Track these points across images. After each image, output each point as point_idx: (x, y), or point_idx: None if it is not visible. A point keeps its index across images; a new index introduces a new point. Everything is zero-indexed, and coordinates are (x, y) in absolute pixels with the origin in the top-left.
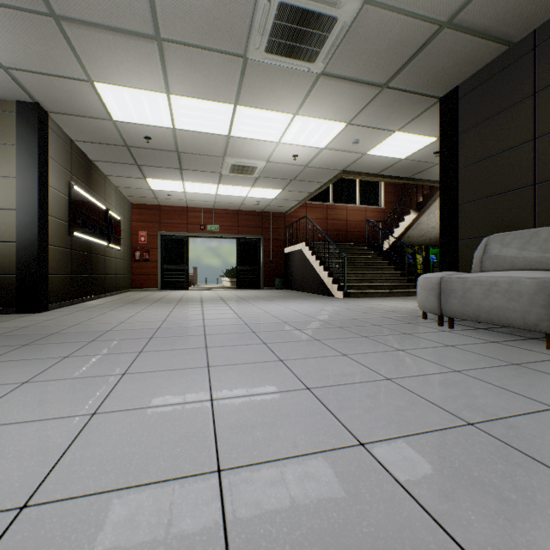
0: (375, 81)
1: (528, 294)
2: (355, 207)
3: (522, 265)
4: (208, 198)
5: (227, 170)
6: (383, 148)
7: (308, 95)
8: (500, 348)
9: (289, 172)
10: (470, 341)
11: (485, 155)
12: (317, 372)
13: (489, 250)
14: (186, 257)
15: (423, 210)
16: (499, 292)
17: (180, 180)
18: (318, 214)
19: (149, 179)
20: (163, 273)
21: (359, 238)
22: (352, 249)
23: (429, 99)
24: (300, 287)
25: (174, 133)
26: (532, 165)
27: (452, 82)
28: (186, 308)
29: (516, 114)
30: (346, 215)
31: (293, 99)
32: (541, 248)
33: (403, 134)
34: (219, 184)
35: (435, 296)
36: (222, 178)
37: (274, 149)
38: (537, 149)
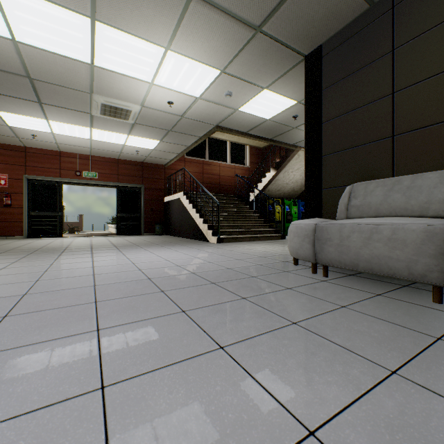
0: (250, 20)
1: (414, 242)
2: (226, 164)
3: (388, 211)
4: (82, 143)
5: (97, 111)
6: (253, 105)
7: (181, 24)
8: (394, 305)
9: (165, 121)
10: (357, 296)
11: (347, 109)
12: (166, 433)
13: (354, 197)
14: (59, 203)
15: (280, 168)
16: (381, 240)
17: (43, 118)
18: (195, 168)
19: (1, 111)
20: (31, 220)
21: (230, 191)
22: (225, 199)
23: (296, 55)
24: (178, 233)
25: (16, 48)
26: (391, 118)
27: (318, 39)
28: (32, 261)
29: (376, 70)
30: (219, 171)
31: (163, 25)
32: (406, 195)
33: (270, 92)
34: (92, 127)
35: (310, 244)
36: (94, 120)
37: (148, 92)
38: (396, 102)
